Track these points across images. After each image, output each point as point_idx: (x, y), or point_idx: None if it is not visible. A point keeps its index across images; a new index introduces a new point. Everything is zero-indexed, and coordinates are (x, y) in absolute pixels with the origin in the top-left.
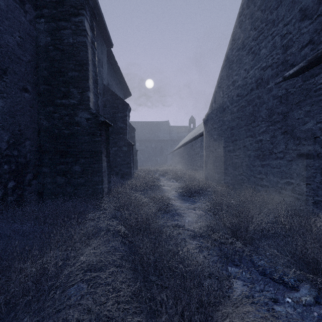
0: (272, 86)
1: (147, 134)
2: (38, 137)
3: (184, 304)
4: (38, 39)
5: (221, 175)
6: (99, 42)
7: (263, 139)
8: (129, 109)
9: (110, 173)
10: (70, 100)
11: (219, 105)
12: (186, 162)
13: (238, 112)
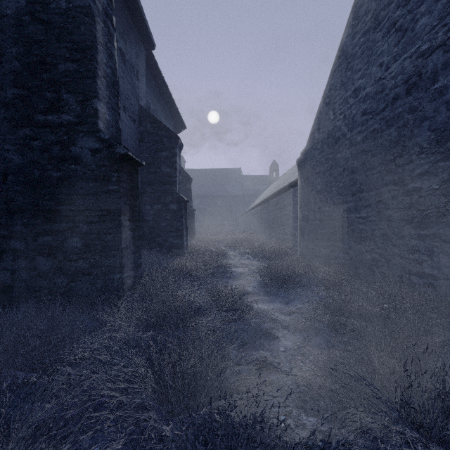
0: (447, 83)
1: (210, 186)
2: (4, 184)
3: None
4: (3, 4)
5: (330, 250)
6: (132, 38)
7: (423, 187)
8: (179, 145)
9: (140, 250)
10: (61, 115)
11: (327, 135)
12: (268, 228)
13: (365, 143)
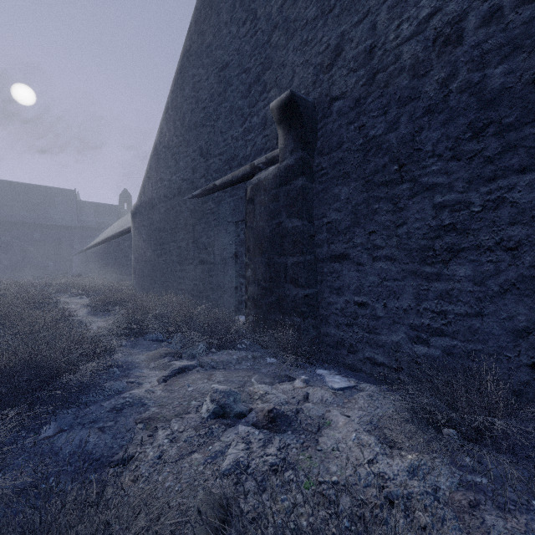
0: (187, 199)
1: (20, 209)
2: None
3: (78, 337)
4: None
5: (150, 283)
6: None
7: (182, 246)
8: None
9: None
10: None
11: (149, 200)
12: (110, 269)
13: (165, 214)
